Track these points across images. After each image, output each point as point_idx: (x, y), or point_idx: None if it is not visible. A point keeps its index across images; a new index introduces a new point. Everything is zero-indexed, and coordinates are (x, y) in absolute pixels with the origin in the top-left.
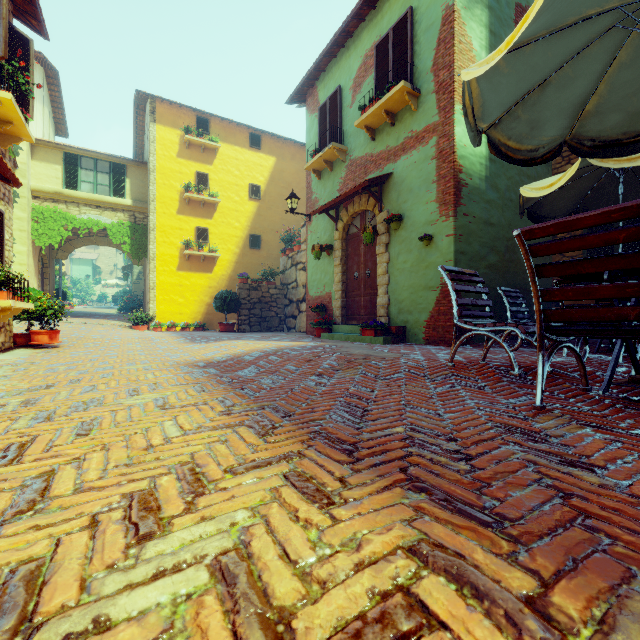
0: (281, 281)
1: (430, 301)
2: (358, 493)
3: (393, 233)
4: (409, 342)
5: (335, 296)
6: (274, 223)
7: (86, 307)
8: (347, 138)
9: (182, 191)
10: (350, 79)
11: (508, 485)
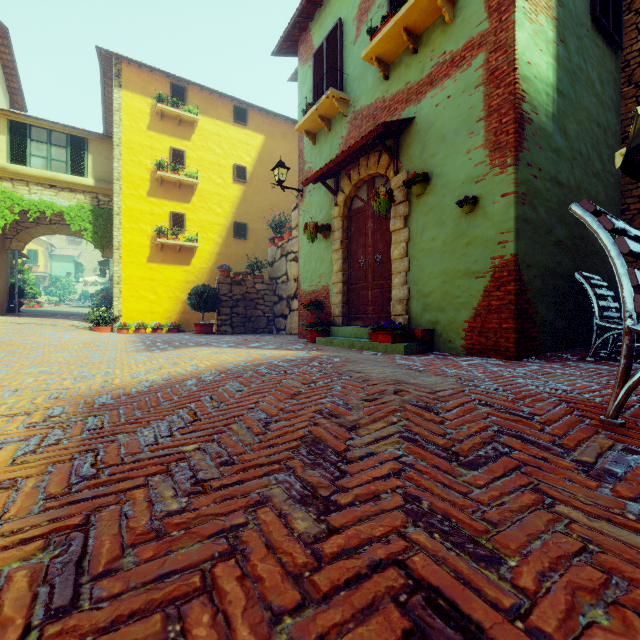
0: (269, 275)
1: (474, 293)
2: None
3: (415, 200)
4: (440, 351)
5: (334, 289)
6: (262, 210)
7: (59, 306)
8: (350, 85)
9: (154, 170)
10: (354, 7)
11: None
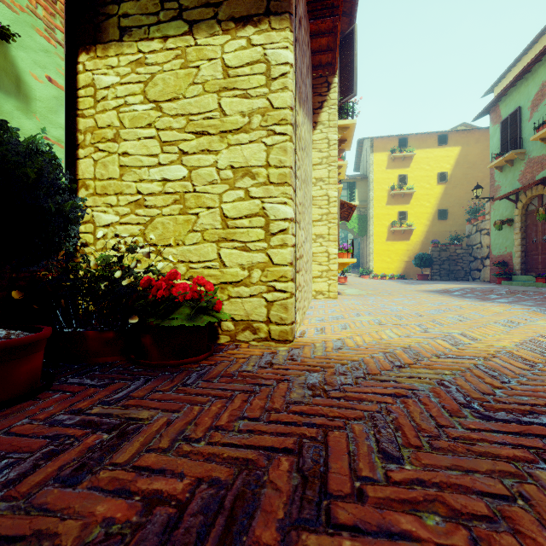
0: (466, 243)
1: None
2: (494, 303)
3: None
4: None
5: (515, 255)
6: (459, 197)
7: None
8: (525, 143)
9: (389, 190)
10: (528, 101)
11: (534, 305)
